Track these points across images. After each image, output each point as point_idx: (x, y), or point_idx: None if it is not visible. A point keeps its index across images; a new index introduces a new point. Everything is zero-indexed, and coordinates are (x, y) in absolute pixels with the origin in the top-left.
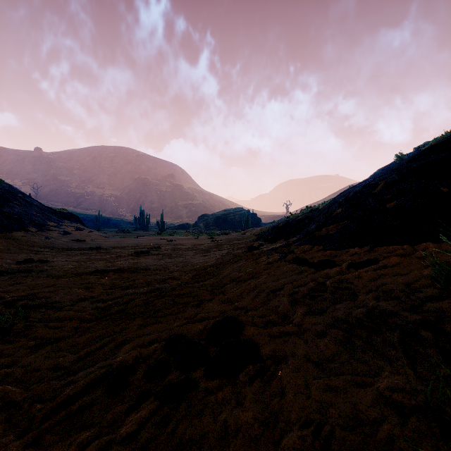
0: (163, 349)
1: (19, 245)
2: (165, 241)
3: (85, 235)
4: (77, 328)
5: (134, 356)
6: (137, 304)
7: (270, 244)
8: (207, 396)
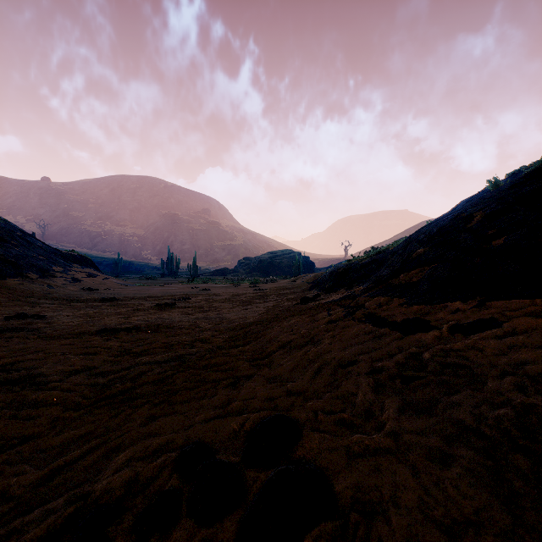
0: (174, 467)
1: (13, 295)
2: (197, 290)
3: (99, 283)
4: (56, 420)
5: (126, 480)
6: (149, 379)
7: (329, 295)
8: None
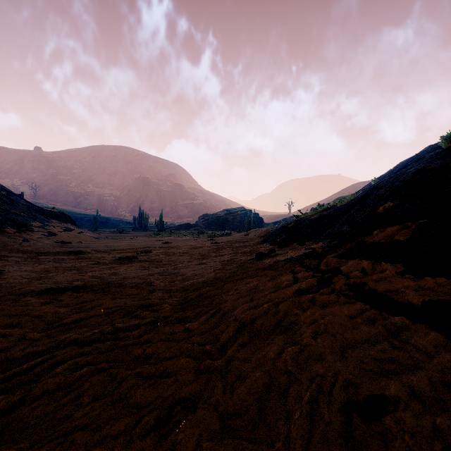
0: None
1: None
2: (160, 243)
3: (73, 236)
4: None
5: None
6: (50, 386)
7: (282, 249)
8: None
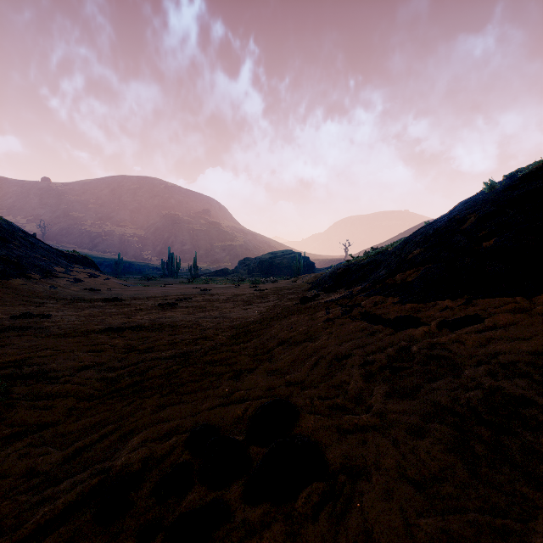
0: (185, 446)
1: (17, 296)
2: (198, 290)
3: (100, 283)
4: (72, 409)
5: (143, 457)
6: (156, 374)
7: (328, 295)
8: (246, 538)
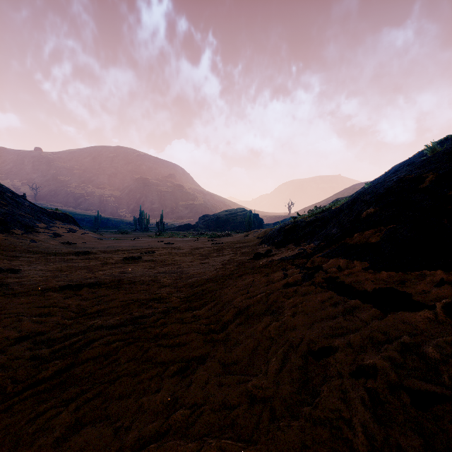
0: None
1: None
2: (162, 244)
3: (77, 237)
4: None
5: None
6: (93, 354)
7: (279, 250)
8: None
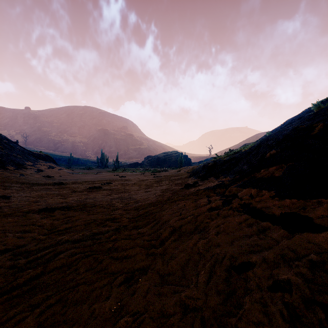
0: None
1: None
2: (117, 177)
3: (55, 172)
4: None
5: None
6: (58, 265)
7: (203, 181)
8: None
